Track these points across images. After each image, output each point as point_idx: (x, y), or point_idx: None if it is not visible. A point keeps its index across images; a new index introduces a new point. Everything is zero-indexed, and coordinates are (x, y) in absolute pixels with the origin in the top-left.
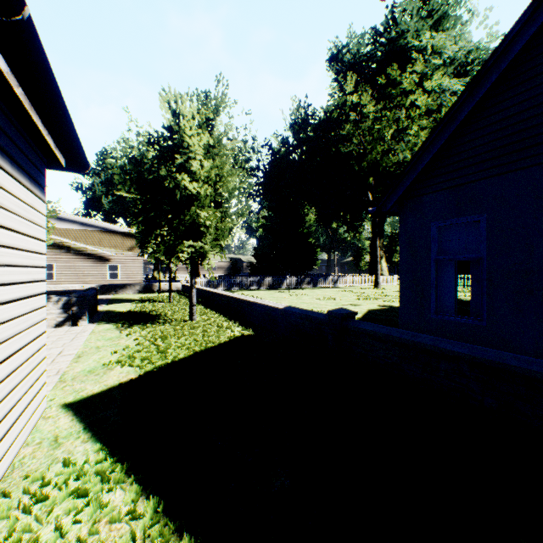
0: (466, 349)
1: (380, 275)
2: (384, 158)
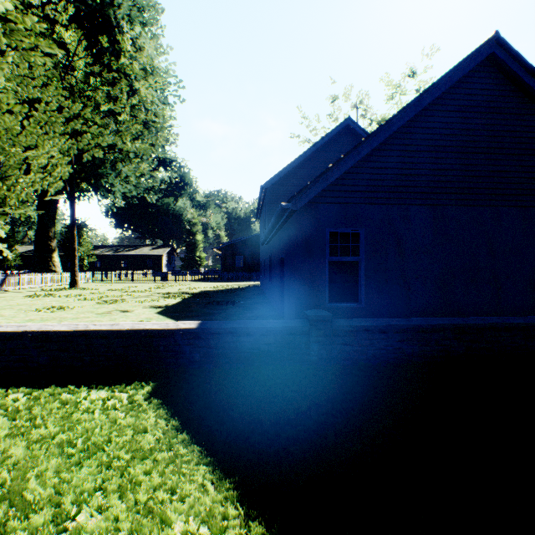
0: (445, 321)
1: (54, 272)
2: (100, 134)
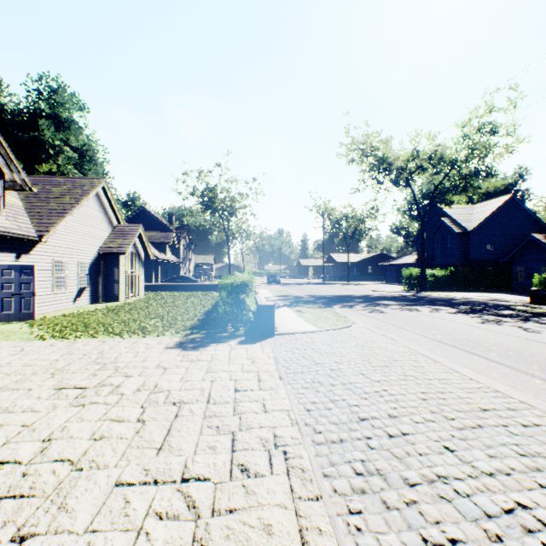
0: None
1: None
2: None
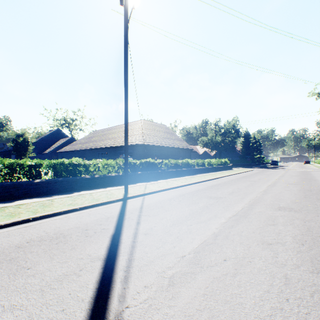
0: None
1: None
2: None
